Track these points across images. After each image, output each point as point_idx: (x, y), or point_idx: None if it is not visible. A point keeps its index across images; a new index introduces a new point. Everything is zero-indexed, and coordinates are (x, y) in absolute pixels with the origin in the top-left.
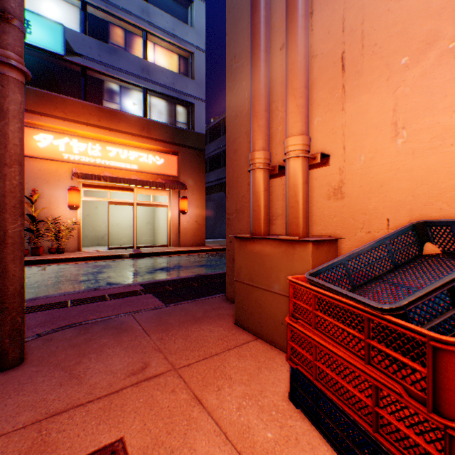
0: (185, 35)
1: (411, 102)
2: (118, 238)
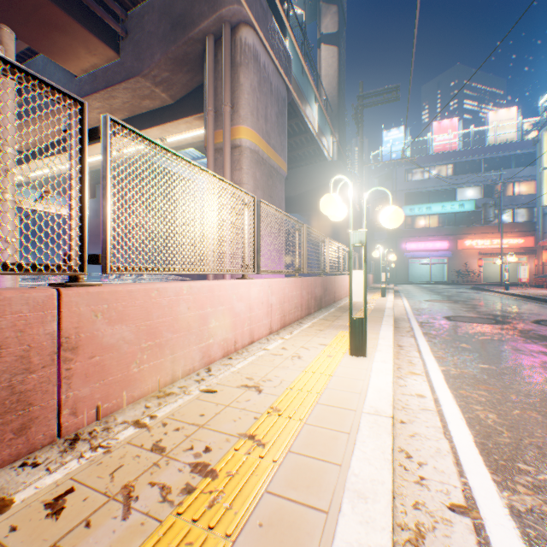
0: None
1: None
2: (493, 279)
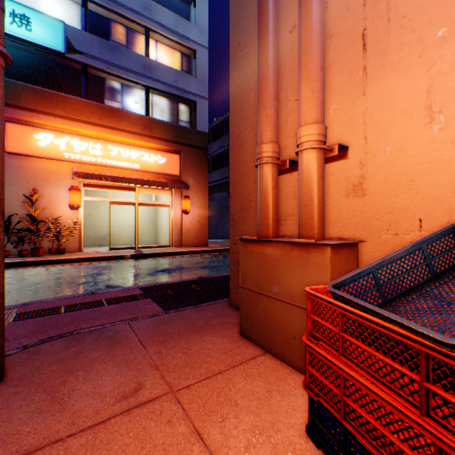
0: (188, 33)
1: (450, 81)
2: (120, 238)
